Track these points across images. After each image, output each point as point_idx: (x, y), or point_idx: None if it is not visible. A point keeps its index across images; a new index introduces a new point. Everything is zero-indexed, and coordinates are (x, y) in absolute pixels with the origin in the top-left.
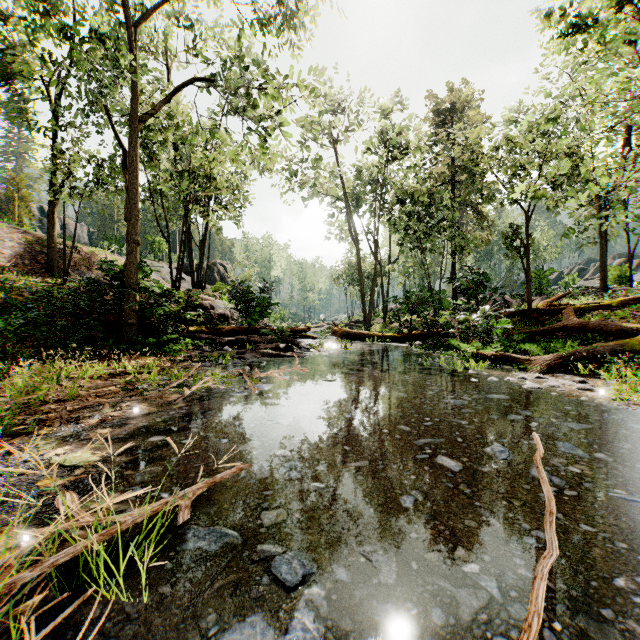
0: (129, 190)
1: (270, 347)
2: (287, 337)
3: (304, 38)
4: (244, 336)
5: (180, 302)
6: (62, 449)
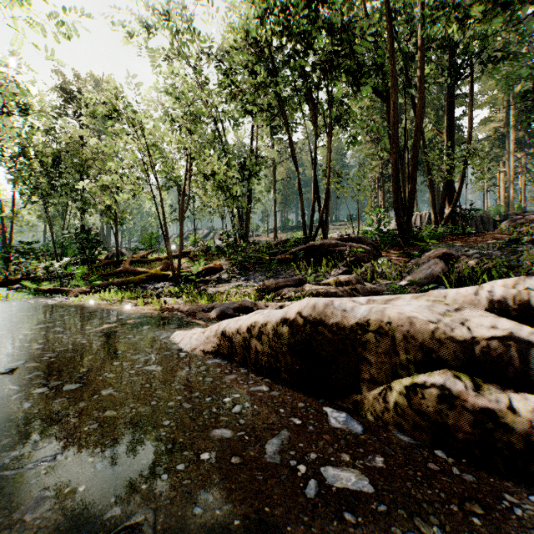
0: None
1: None
2: None
3: None
4: None
5: None
6: None
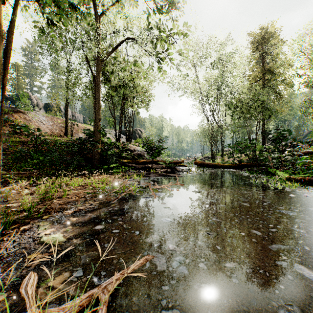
0: (96, 94)
1: (163, 171)
2: (171, 165)
3: (180, 9)
4: (150, 165)
5: (119, 148)
6: (49, 230)
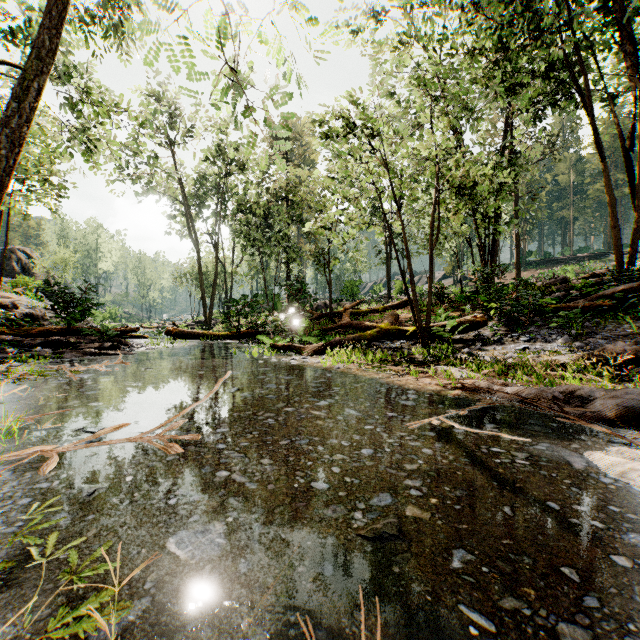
0: None
1: (93, 347)
2: (114, 337)
3: (134, 47)
4: (61, 337)
5: None
6: None
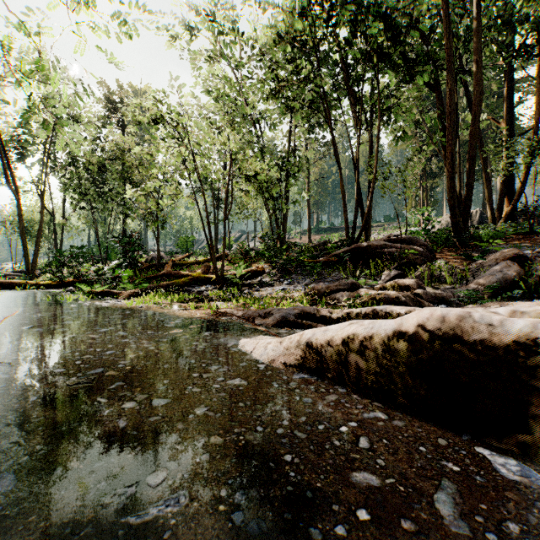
0: None
1: None
2: None
3: None
4: None
5: None
6: None
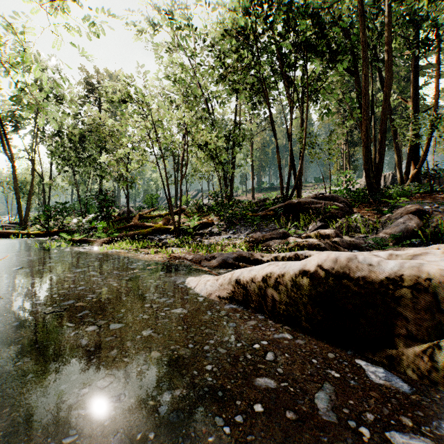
0: None
1: None
2: None
3: None
4: None
5: None
6: None
